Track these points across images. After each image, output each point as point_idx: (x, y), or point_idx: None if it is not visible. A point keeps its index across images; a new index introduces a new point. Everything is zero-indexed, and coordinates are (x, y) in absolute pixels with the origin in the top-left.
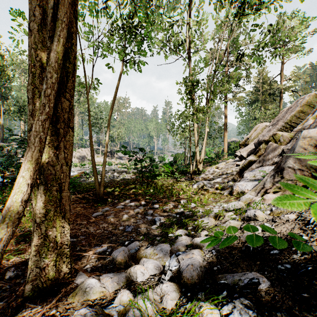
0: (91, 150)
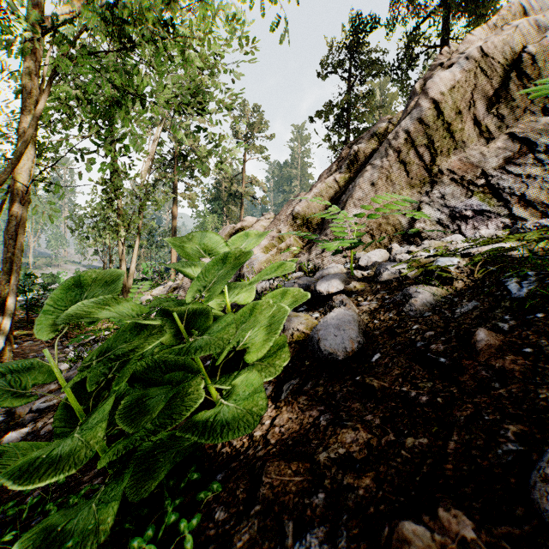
0: None
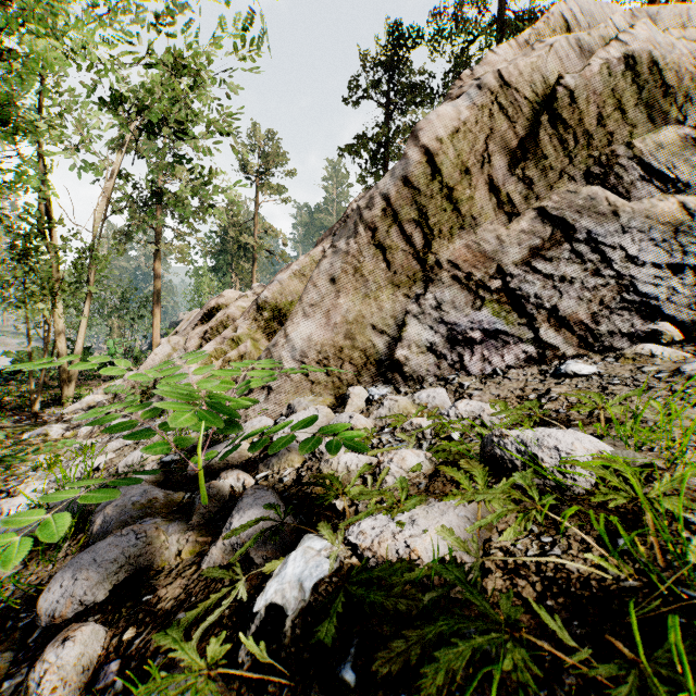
0: None
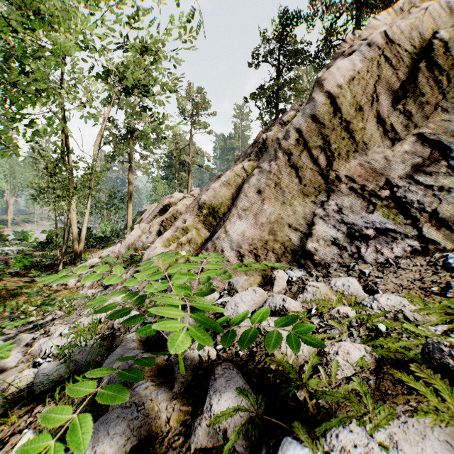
0: None
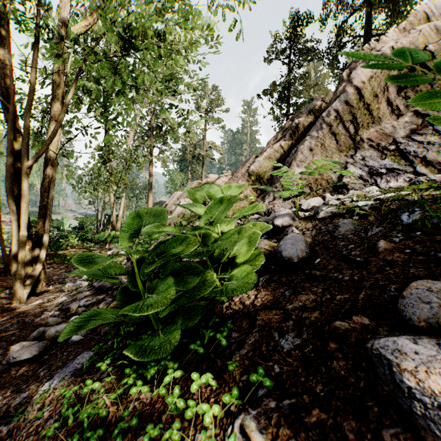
0: (0, 224)
